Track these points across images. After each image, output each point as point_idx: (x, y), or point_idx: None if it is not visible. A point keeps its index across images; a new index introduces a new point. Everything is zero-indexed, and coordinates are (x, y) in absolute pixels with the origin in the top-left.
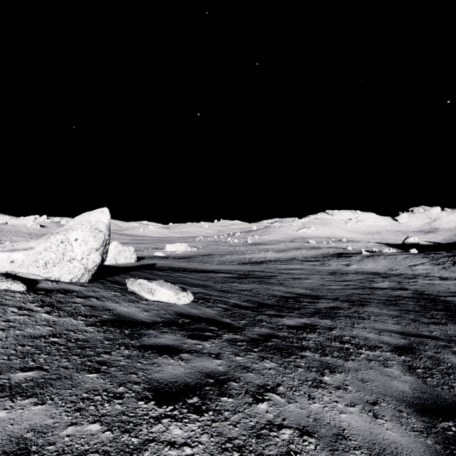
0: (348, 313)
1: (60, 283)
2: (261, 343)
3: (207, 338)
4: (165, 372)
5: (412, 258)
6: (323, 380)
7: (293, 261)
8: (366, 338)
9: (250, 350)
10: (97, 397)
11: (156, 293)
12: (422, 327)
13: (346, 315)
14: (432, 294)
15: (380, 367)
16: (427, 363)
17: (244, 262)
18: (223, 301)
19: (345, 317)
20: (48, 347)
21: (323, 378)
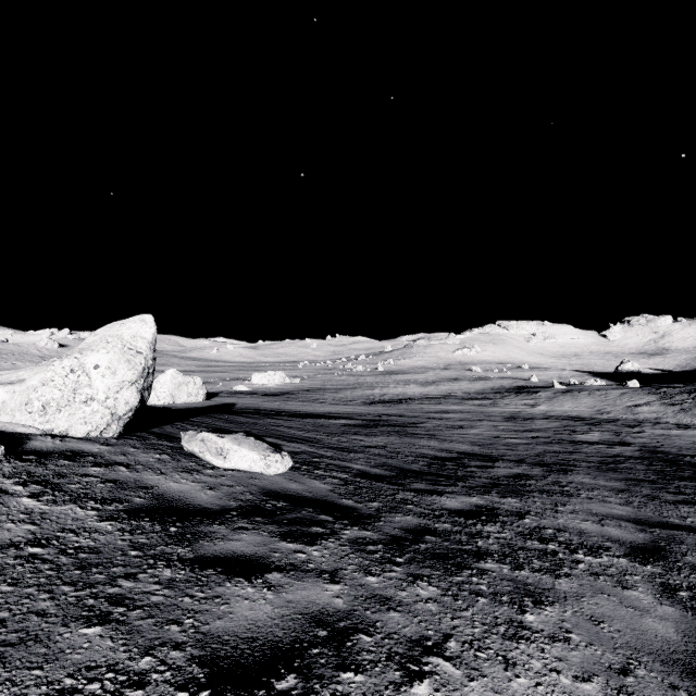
0: (544, 486)
1: (68, 441)
2: (409, 546)
3: (315, 538)
4: (236, 616)
5: (632, 394)
6: (526, 623)
7: (448, 399)
8: (581, 532)
9: (390, 560)
10: (93, 687)
11: (230, 456)
12: (666, 509)
13: (541, 489)
14: (670, 452)
15: (615, 589)
16: (692, 579)
17: (373, 401)
18: (341, 466)
19: (541, 493)
20: (18, 567)
21: (525, 618)
